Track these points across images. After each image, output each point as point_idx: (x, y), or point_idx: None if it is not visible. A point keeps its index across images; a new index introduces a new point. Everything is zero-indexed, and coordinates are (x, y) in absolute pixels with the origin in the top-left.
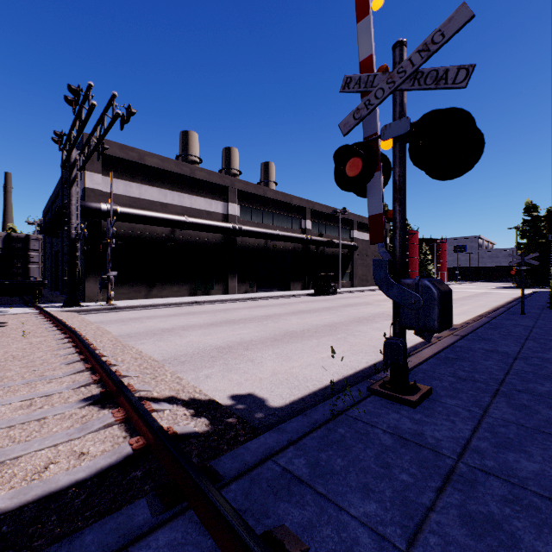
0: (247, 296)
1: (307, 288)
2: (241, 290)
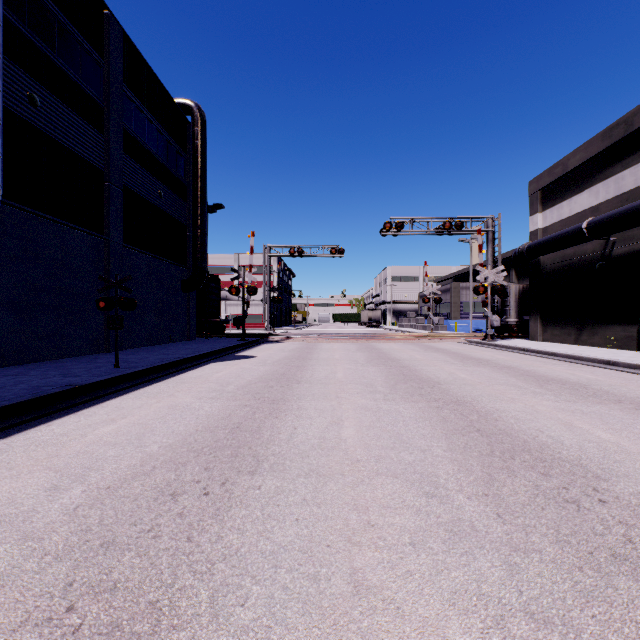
0: None
1: None
2: None
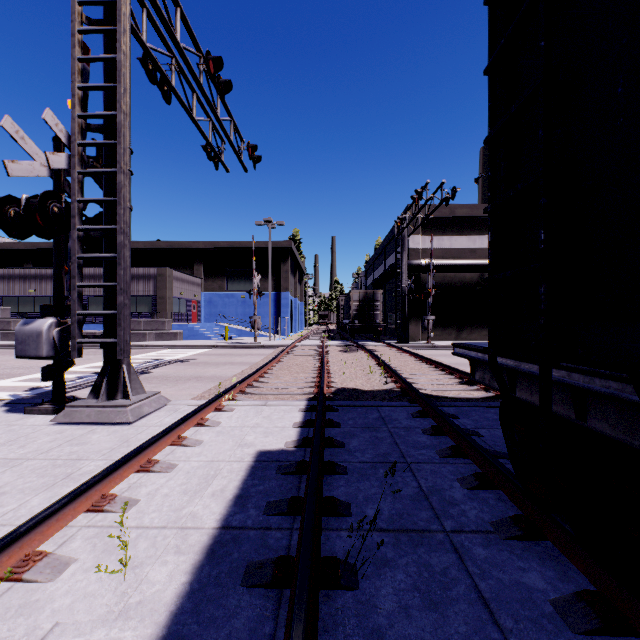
0: None
1: None
2: None
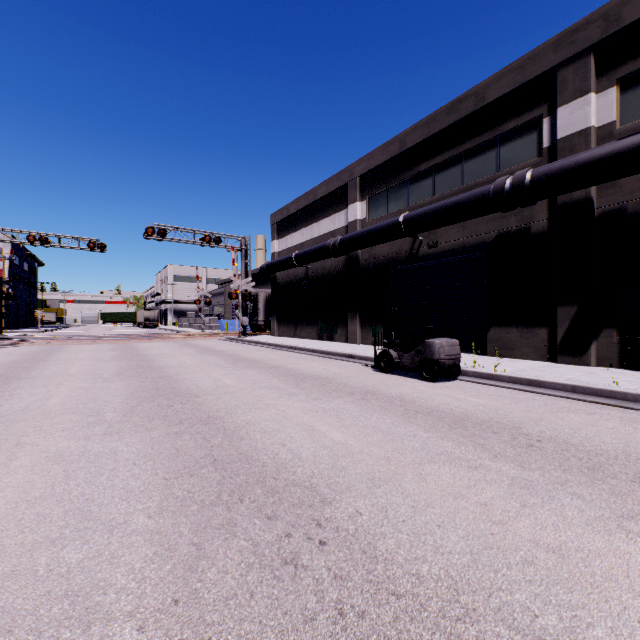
0: (315, 345)
1: (566, 356)
2: (369, 338)
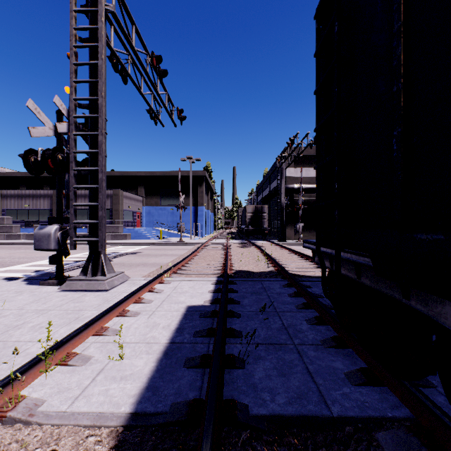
0: None
1: None
2: None
